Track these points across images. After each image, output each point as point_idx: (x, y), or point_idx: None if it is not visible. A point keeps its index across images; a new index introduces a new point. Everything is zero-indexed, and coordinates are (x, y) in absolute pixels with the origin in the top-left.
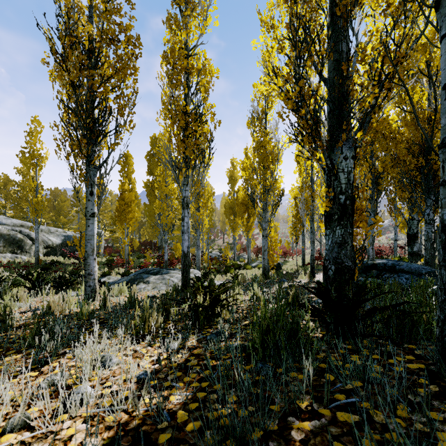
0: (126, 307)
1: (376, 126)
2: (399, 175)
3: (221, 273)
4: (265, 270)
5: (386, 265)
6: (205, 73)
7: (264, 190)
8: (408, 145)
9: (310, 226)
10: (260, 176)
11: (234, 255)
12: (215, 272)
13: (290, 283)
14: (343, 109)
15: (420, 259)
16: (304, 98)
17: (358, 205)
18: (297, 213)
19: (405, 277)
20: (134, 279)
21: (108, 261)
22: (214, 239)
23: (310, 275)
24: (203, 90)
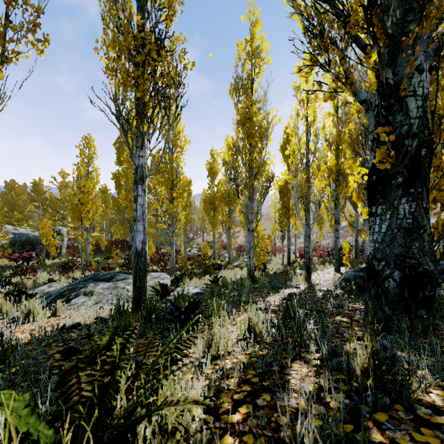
0: None
1: None
2: None
3: (199, 275)
4: (251, 271)
5: None
6: None
7: (250, 173)
8: None
9: (305, 217)
10: (245, 156)
11: (214, 254)
12: (192, 274)
13: (291, 292)
14: None
15: None
16: None
17: (433, 162)
18: (283, 207)
19: None
20: (72, 289)
21: (64, 263)
22: (194, 237)
23: (307, 277)
24: (166, 3)
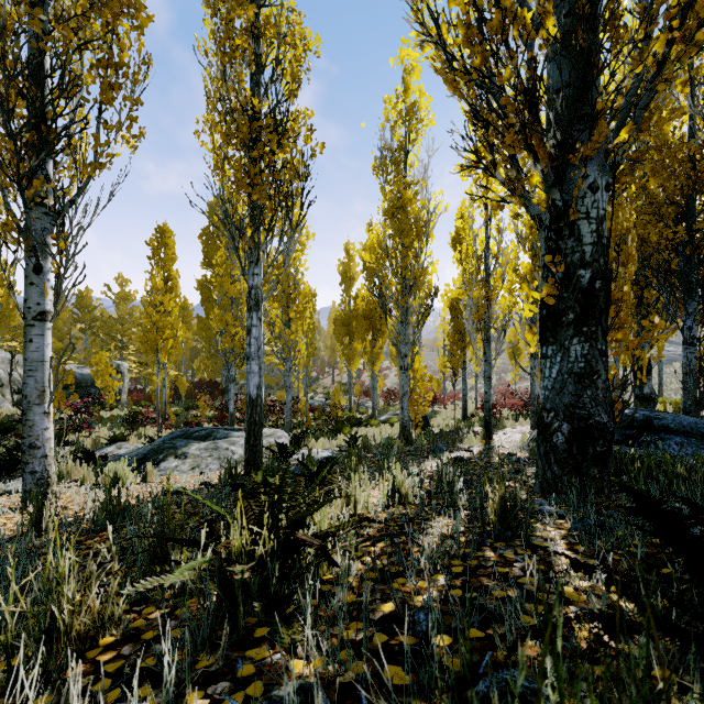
0: (89, 530)
1: (658, 119)
2: (637, 262)
3: (328, 434)
4: (404, 428)
5: (633, 418)
6: (293, 38)
7: (403, 286)
8: (653, 208)
9: (483, 350)
10: (396, 262)
11: (350, 402)
12: (318, 433)
13: (457, 455)
14: (593, 72)
15: (654, 407)
16: (508, 45)
17: (615, 294)
18: (455, 332)
19: (675, 442)
20: (159, 449)
21: (129, 415)
22: (318, 377)
23: (485, 437)
24: (289, 74)
